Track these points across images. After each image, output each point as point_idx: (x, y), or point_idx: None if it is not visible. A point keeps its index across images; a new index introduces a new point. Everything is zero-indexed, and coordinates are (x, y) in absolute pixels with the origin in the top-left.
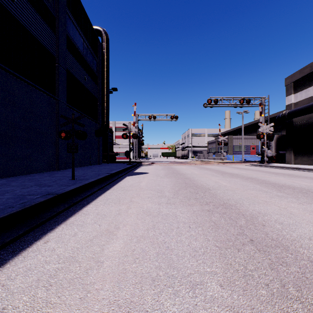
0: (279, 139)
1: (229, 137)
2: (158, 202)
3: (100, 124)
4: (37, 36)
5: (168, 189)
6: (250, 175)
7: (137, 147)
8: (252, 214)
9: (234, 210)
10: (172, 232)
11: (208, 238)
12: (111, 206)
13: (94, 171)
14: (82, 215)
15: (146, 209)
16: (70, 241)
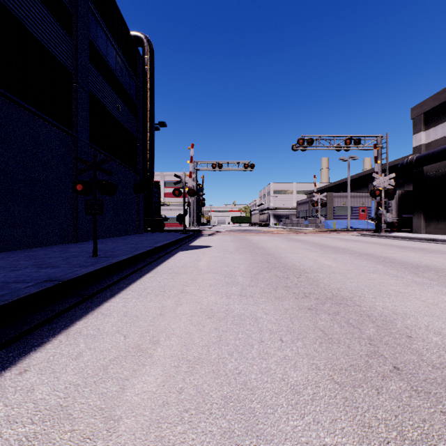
0: (403, 197)
1: (328, 194)
2: (226, 293)
3: (140, 176)
4: (43, 41)
5: (242, 271)
6: (363, 250)
7: (195, 209)
8: (384, 316)
9: (351, 308)
10: (252, 350)
11: (316, 363)
12: (150, 301)
13: (130, 243)
14: (98, 318)
15: (206, 306)
16: (67, 370)
